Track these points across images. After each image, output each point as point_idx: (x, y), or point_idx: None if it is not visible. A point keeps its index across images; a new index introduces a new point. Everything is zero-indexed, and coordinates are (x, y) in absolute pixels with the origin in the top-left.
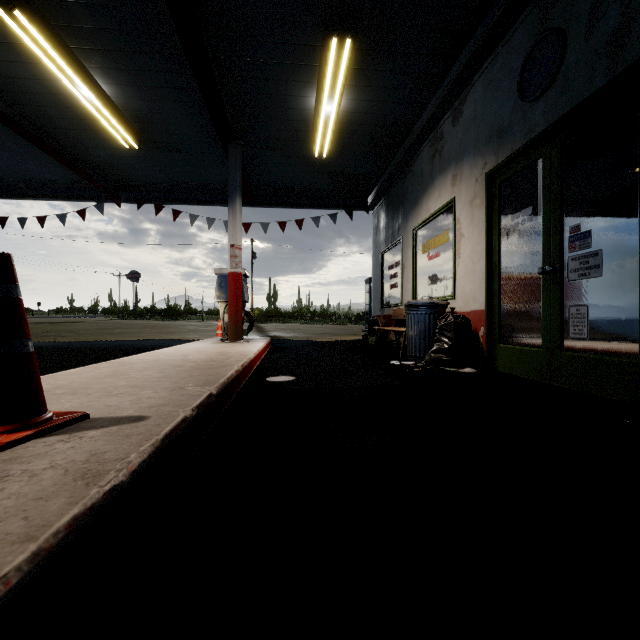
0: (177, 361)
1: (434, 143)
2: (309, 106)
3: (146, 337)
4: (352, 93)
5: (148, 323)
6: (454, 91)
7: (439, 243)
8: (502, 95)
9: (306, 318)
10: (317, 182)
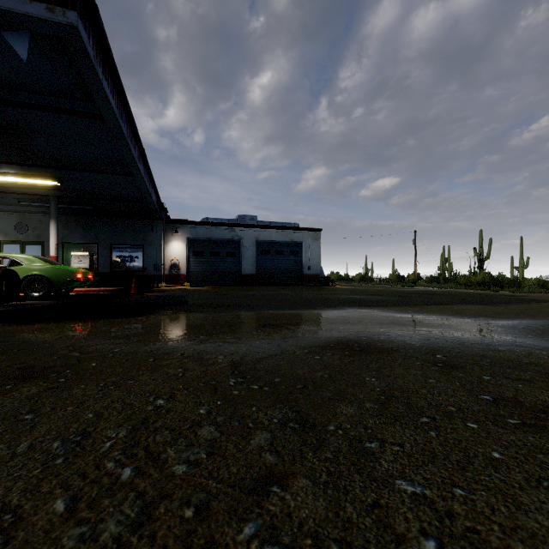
0: None
1: None
2: None
3: None
4: None
5: None
6: None
7: None
8: (7, 225)
9: None
10: None
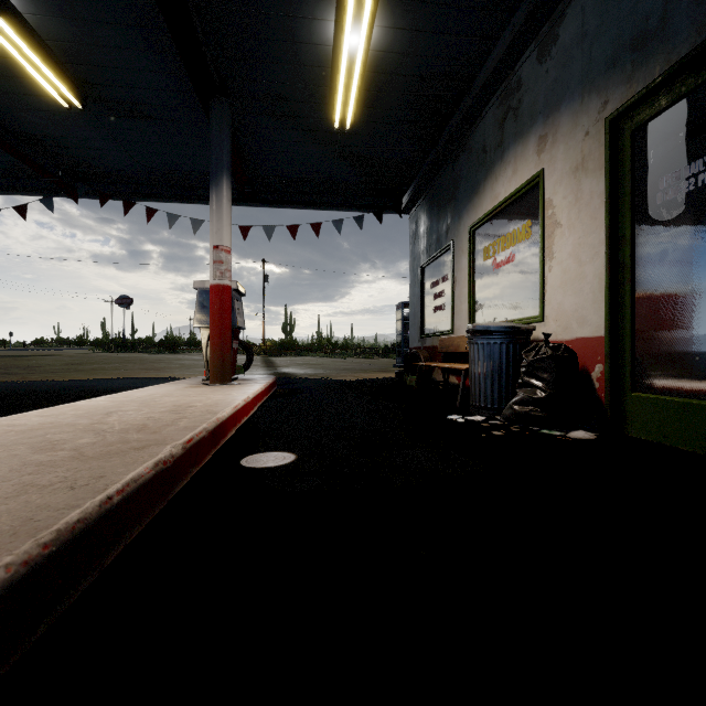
0: (71, 430)
1: (505, 99)
2: (325, 39)
3: (121, 375)
4: (389, 14)
5: (135, 357)
6: (546, 3)
7: (513, 242)
8: None
9: (326, 351)
10: (338, 172)
